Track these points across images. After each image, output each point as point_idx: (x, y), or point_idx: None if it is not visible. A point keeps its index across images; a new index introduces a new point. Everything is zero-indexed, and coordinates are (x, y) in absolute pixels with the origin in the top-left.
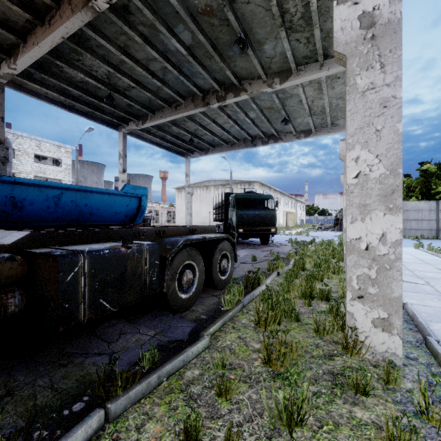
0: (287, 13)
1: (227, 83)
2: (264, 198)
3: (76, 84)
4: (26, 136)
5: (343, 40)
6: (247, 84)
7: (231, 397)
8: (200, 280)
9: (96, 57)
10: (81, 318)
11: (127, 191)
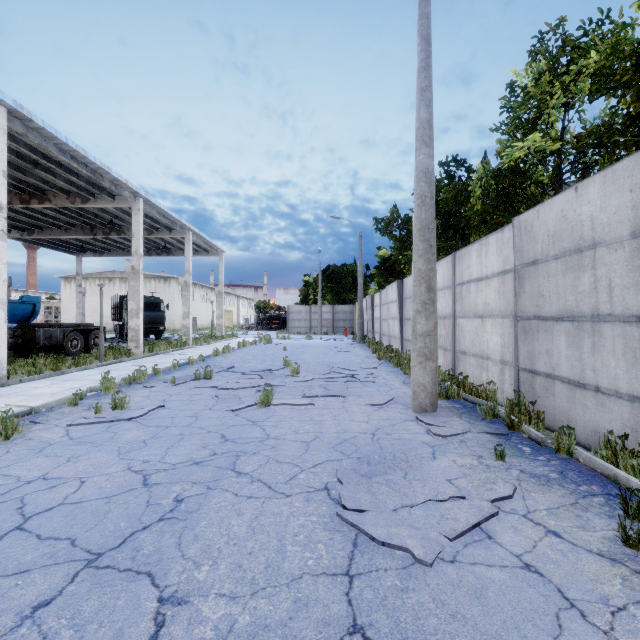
0: None
1: None
2: (155, 302)
3: None
4: None
5: (128, 271)
6: (126, 229)
7: None
8: (82, 346)
9: None
10: (41, 345)
11: (25, 300)
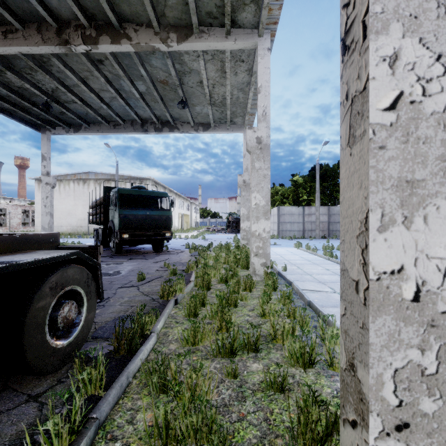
0: None
1: (99, 19)
2: (158, 195)
3: None
4: None
5: None
6: (132, 29)
7: None
8: None
9: None
10: None
11: None
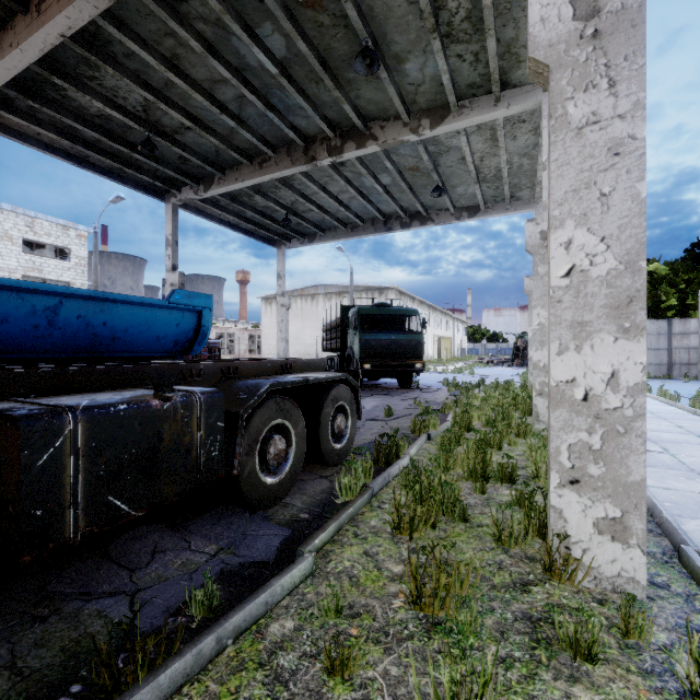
0: (444, 9)
1: (344, 126)
2: (405, 313)
3: (89, 120)
4: (8, 208)
5: (545, 39)
6: (378, 128)
7: (351, 675)
8: (298, 452)
9: (123, 73)
10: (69, 534)
11: (176, 300)
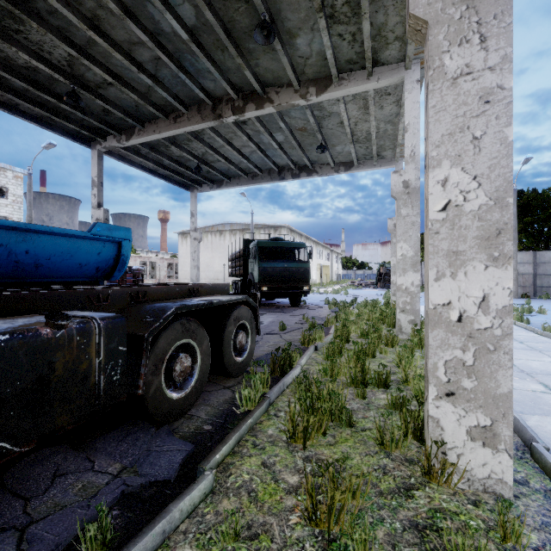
0: None
1: (246, 90)
2: (295, 246)
3: (17, 70)
4: None
5: None
6: (274, 93)
7: None
8: (203, 368)
9: (46, 29)
10: None
11: (97, 232)
